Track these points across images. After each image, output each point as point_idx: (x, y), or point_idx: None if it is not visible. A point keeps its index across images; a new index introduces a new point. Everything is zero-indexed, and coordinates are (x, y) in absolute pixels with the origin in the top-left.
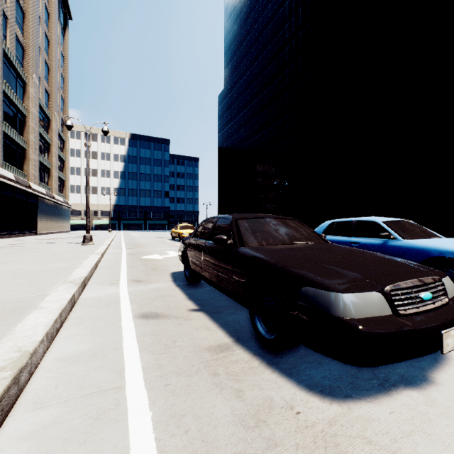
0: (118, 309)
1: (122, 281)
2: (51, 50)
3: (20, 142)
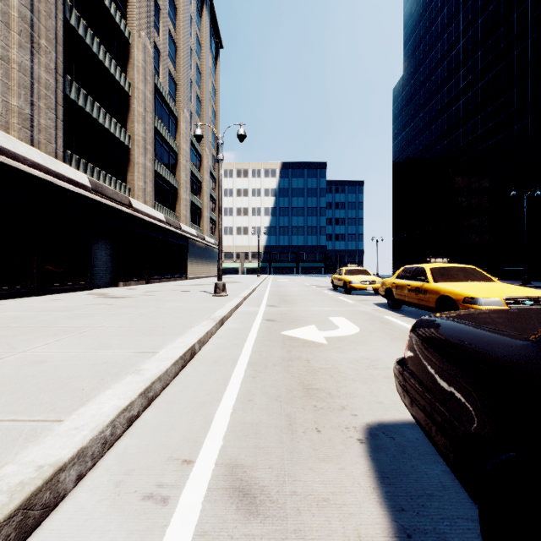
0: None
1: (194, 476)
2: (202, 82)
3: (172, 181)
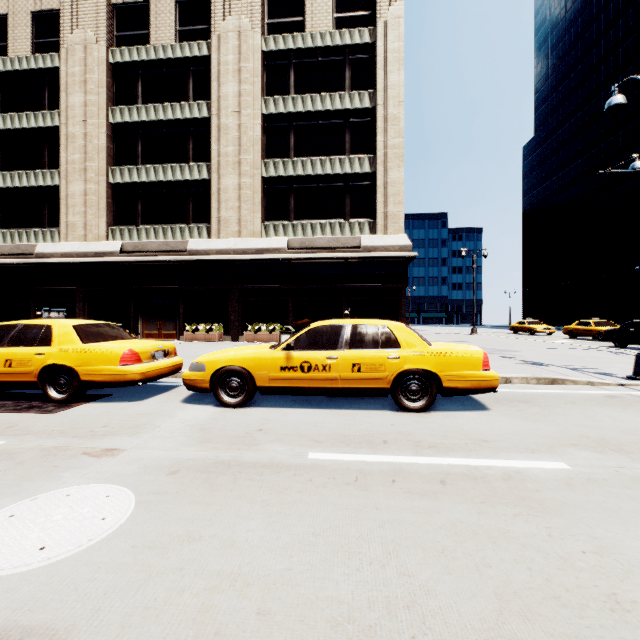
0: None
1: None
2: None
3: None
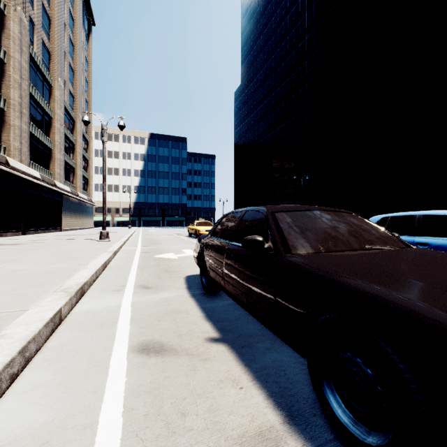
0: (113, 334)
1: (128, 287)
2: (76, 54)
3: (47, 142)
